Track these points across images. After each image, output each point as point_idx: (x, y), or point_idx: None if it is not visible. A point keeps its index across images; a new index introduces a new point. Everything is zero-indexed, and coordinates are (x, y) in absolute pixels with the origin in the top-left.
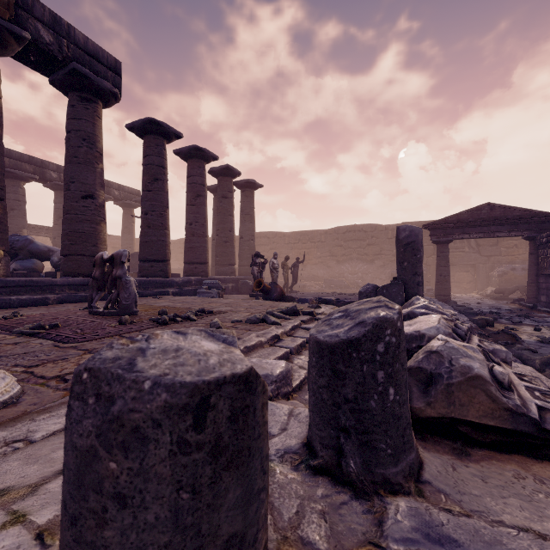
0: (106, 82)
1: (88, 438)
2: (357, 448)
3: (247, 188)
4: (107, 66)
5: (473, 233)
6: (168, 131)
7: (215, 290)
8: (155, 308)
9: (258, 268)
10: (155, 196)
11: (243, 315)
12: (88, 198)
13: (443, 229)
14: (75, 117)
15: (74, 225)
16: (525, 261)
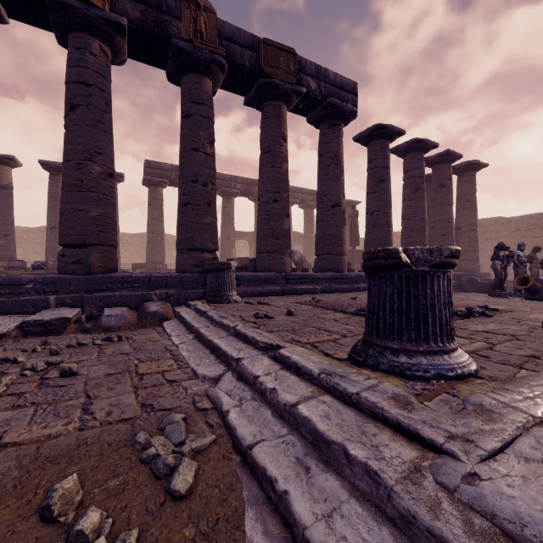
0: (349, 105)
1: None
2: None
3: (466, 171)
4: (348, 91)
5: None
6: (392, 132)
7: None
8: None
9: (500, 262)
10: (380, 196)
11: None
12: (335, 206)
13: None
14: (326, 142)
15: (326, 230)
16: None
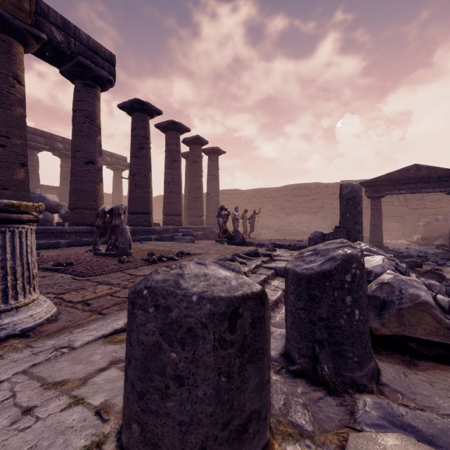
0: (104, 71)
1: (153, 336)
2: (330, 356)
3: (212, 154)
4: (104, 58)
5: (402, 189)
6: (150, 109)
7: (188, 237)
8: (143, 251)
9: (222, 219)
10: (141, 161)
11: (214, 257)
12: (89, 163)
13: (377, 186)
14: (79, 99)
15: (79, 185)
16: (447, 213)
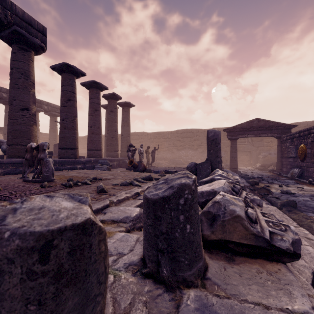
0: (37, 40)
1: None
2: (168, 261)
3: (125, 106)
4: (37, 30)
5: (249, 134)
6: (76, 71)
7: (105, 166)
8: (66, 177)
9: (131, 153)
10: (69, 110)
11: (120, 181)
12: (24, 109)
13: (234, 131)
14: (16, 59)
15: (15, 126)
16: (276, 150)
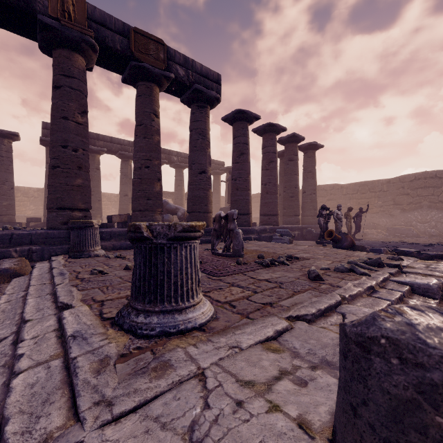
0: (213, 92)
1: (406, 391)
2: None
3: (309, 150)
4: (213, 80)
5: None
6: (250, 116)
7: (286, 237)
8: (251, 252)
9: (324, 219)
10: (241, 166)
11: (326, 263)
12: (202, 173)
13: None
14: (195, 120)
15: (194, 192)
16: None
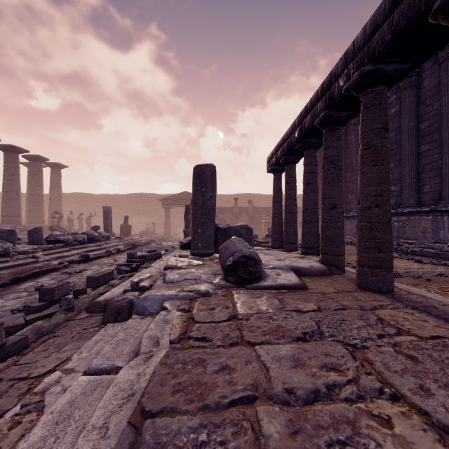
0: None
1: None
2: (32, 241)
3: (55, 168)
4: None
5: (179, 204)
6: None
7: (25, 232)
8: None
9: (56, 220)
10: None
11: None
12: None
13: (167, 202)
14: None
15: None
16: None
